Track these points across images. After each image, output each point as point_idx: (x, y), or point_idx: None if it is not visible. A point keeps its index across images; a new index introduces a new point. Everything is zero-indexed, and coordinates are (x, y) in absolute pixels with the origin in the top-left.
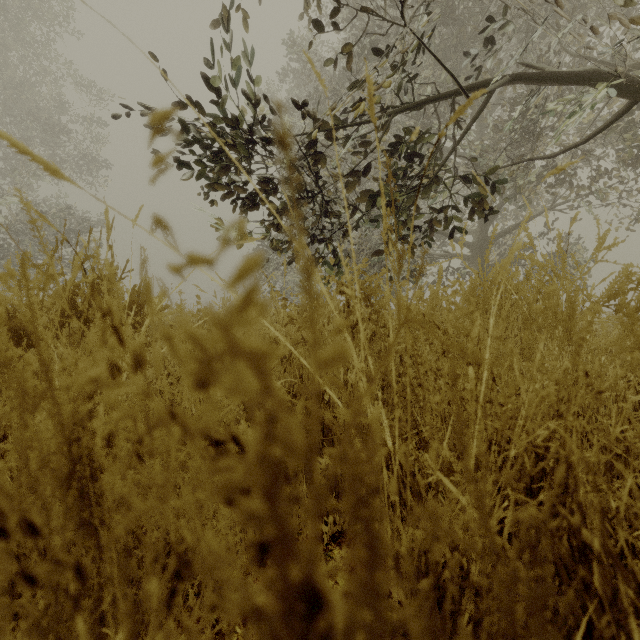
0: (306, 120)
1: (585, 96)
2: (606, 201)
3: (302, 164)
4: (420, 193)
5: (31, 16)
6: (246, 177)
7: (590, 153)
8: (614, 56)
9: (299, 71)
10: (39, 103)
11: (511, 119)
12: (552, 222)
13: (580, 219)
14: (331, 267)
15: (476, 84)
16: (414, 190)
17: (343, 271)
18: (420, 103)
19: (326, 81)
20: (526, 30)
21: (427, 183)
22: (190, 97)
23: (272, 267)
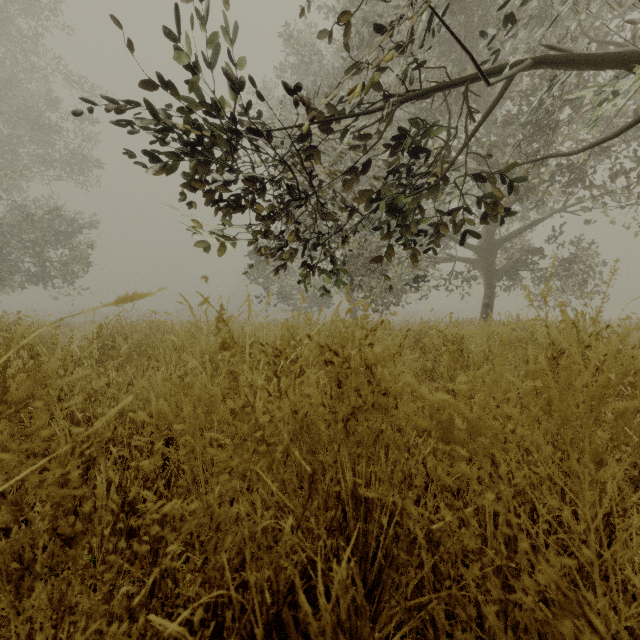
0: (303, 117)
1: (622, 81)
2: (623, 202)
3: (295, 162)
4: (425, 194)
5: (17, 9)
6: (229, 176)
7: (609, 150)
8: (637, 44)
9: (296, 66)
10: (28, 100)
11: (522, 114)
12: (563, 224)
13: (595, 221)
14: (328, 276)
15: (493, 69)
16: (420, 191)
17: (342, 276)
18: (428, 91)
19: (324, 77)
20: (539, 18)
21: (435, 183)
22: (159, 81)
23: (268, 270)
